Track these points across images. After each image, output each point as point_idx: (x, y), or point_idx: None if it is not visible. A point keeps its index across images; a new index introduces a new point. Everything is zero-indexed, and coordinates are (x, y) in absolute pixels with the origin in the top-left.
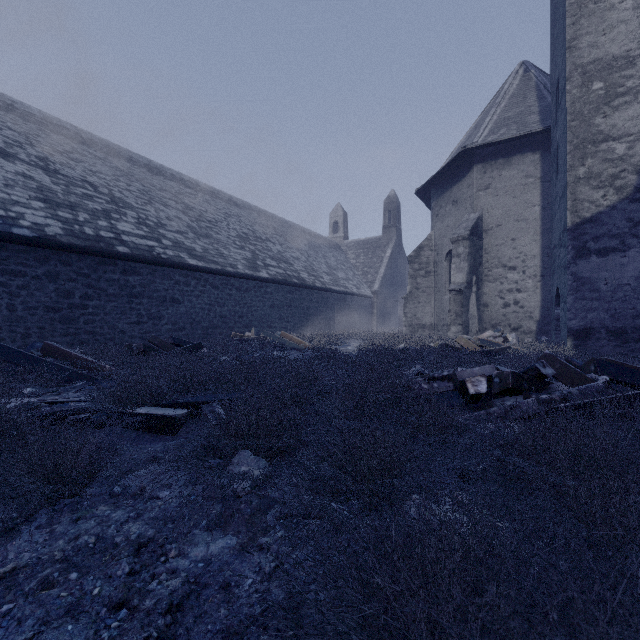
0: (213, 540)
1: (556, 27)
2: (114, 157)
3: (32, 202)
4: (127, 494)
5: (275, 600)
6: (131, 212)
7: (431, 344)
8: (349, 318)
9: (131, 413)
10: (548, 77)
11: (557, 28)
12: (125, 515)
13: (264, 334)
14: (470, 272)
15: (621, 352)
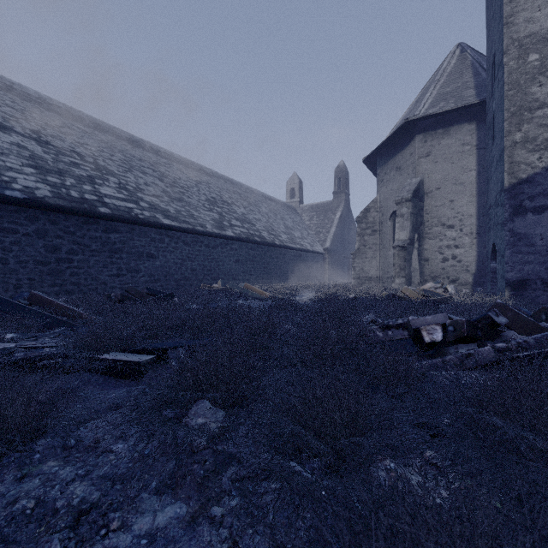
0: (161, 507)
1: (492, 8)
2: (100, 132)
3: (24, 168)
4: (81, 446)
5: None
6: (113, 178)
7: (378, 294)
8: (304, 272)
9: (99, 359)
10: (482, 56)
11: (493, 8)
12: (73, 472)
13: (229, 285)
14: (412, 230)
15: None
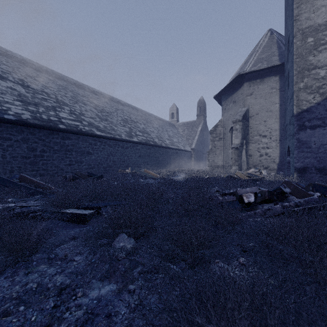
0: (103, 286)
1: (288, 10)
2: (58, 79)
3: (15, 102)
4: (57, 258)
5: (137, 325)
6: (67, 107)
7: (222, 175)
8: (179, 162)
9: (63, 212)
10: (283, 37)
11: (288, 10)
12: (55, 270)
13: (135, 170)
14: (242, 138)
15: (323, 180)
